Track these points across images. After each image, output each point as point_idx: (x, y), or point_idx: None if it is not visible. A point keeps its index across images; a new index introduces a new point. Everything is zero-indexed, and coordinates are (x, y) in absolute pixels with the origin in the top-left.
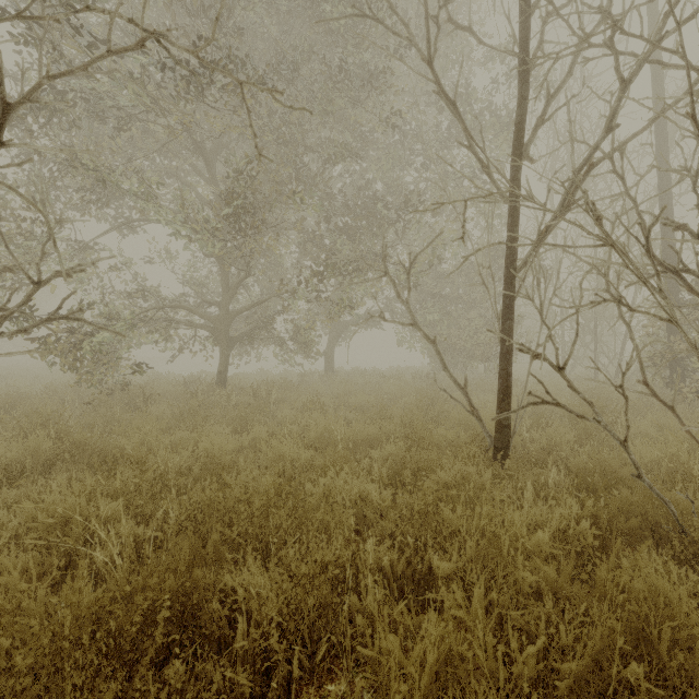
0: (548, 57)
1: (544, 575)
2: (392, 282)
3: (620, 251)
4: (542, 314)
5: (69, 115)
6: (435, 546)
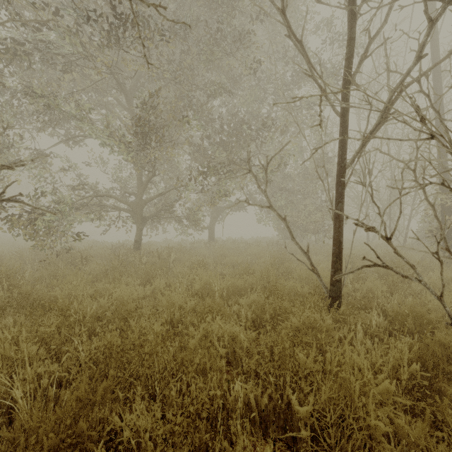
0: (371, 7)
1: (397, 426)
2: (254, 177)
3: (441, 144)
4: (372, 196)
5: (26, 59)
6: (292, 385)
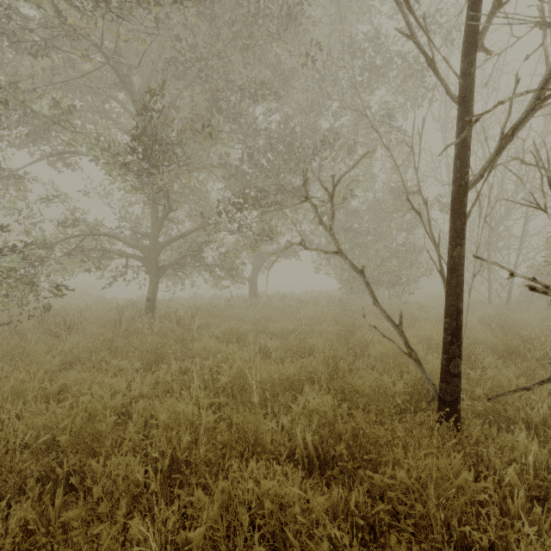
0: None
1: None
2: (314, 207)
3: None
4: None
5: None
6: None
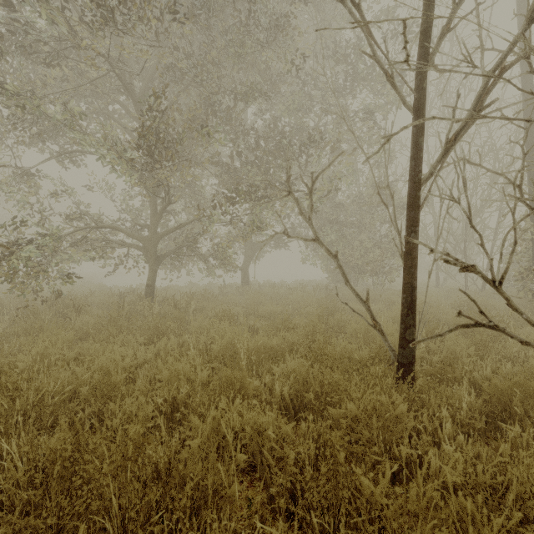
0: None
1: None
2: (295, 200)
3: None
4: (471, 217)
5: None
6: (349, 533)
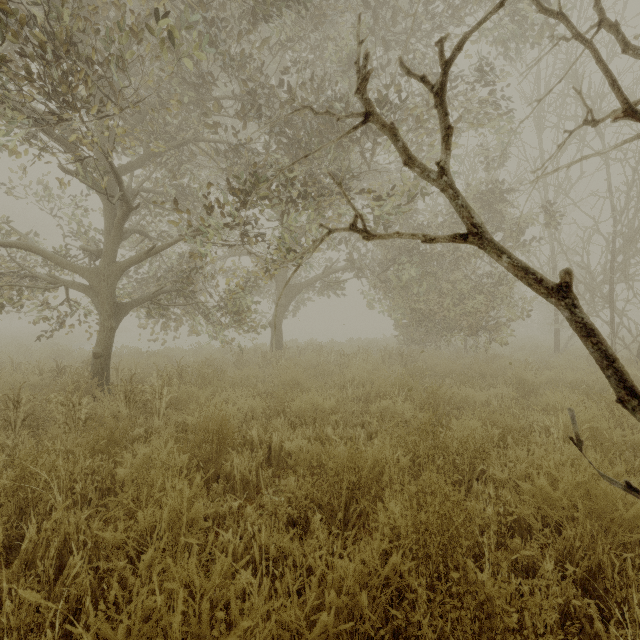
0: None
1: None
2: (387, 129)
3: None
4: None
5: None
6: None
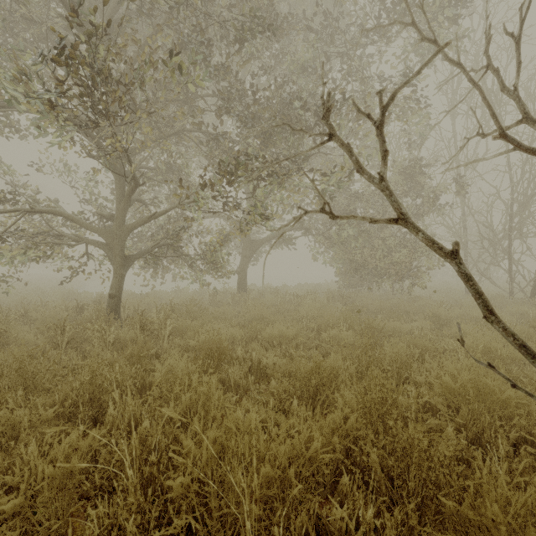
0: None
1: None
2: (345, 147)
3: None
4: None
5: None
6: None
